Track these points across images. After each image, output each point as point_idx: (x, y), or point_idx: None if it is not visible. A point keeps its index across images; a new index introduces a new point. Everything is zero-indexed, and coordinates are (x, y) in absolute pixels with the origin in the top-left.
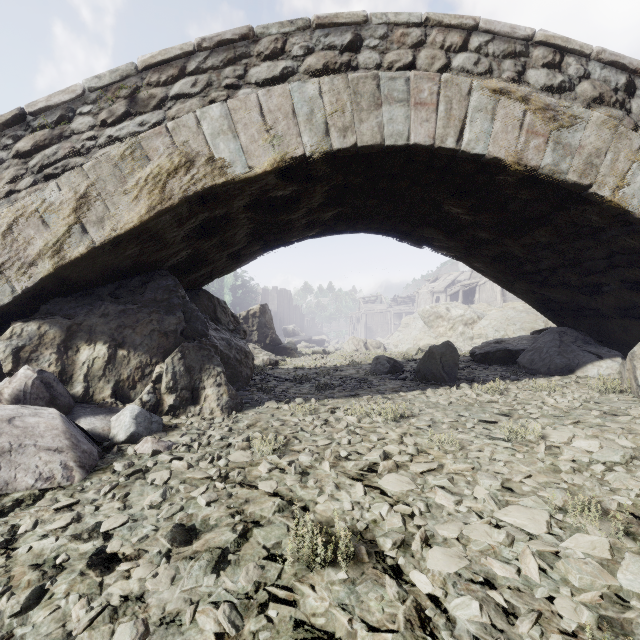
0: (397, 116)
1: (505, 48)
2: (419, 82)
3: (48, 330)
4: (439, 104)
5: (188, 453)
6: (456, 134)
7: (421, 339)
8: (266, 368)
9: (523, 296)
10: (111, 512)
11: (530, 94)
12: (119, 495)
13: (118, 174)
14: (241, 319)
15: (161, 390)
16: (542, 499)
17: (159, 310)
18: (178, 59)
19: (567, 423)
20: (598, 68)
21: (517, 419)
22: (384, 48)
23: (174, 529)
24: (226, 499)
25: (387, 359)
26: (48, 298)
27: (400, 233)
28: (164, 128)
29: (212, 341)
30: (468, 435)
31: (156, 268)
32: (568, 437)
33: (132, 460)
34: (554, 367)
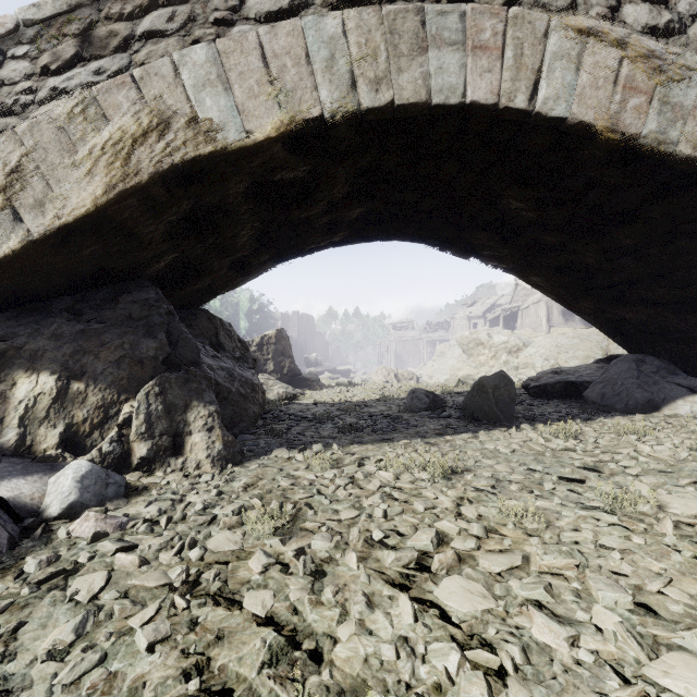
0: (449, 64)
1: None
2: (478, 18)
3: None
4: (505, 49)
5: (149, 535)
6: (528, 89)
7: (459, 369)
8: (281, 403)
9: (589, 317)
10: None
11: (628, 36)
12: (2, 630)
13: (64, 140)
14: (254, 346)
15: (129, 437)
16: None
17: (134, 330)
18: None
19: (683, 483)
20: None
21: (610, 476)
22: None
23: None
24: (185, 633)
25: (425, 393)
26: None
27: (442, 240)
28: (128, 77)
29: (204, 371)
30: (550, 502)
31: (133, 277)
32: None
33: (59, 550)
34: (633, 403)
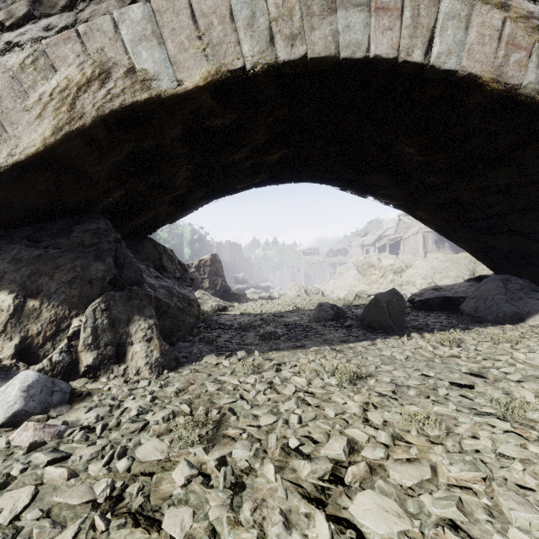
0: (355, 23)
1: None
2: None
3: None
4: (404, 10)
5: (83, 443)
6: (424, 45)
7: (355, 286)
8: (213, 314)
9: (464, 244)
10: None
11: None
12: None
13: (17, 87)
14: (193, 268)
15: (78, 347)
16: None
17: (85, 255)
18: None
19: None
20: None
21: (494, 381)
22: None
23: None
24: None
25: (330, 306)
26: None
27: (344, 182)
28: (74, 32)
29: (145, 290)
30: (446, 407)
31: (86, 210)
32: None
33: None
34: (502, 315)
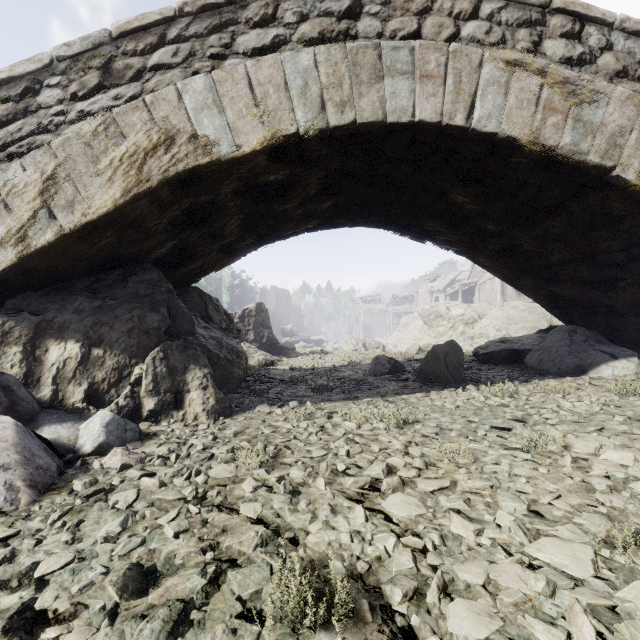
0: (401, 90)
1: (520, 16)
2: (425, 52)
3: (13, 327)
4: (447, 77)
5: (163, 467)
6: (466, 110)
7: (421, 339)
8: (261, 368)
9: (530, 293)
10: (55, 547)
11: (547, 66)
12: (69, 524)
13: (90, 153)
14: (237, 318)
15: (140, 393)
16: (579, 527)
17: (141, 306)
18: (157, 25)
19: (590, 430)
20: (622, 38)
21: (533, 425)
22: (386, 15)
23: (129, 572)
24: (199, 528)
25: (387, 359)
26: (15, 292)
27: (401, 227)
28: (141, 102)
29: (199, 340)
30: (481, 444)
31: (139, 261)
32: (595, 447)
33: (96, 476)
34: (565, 367)
